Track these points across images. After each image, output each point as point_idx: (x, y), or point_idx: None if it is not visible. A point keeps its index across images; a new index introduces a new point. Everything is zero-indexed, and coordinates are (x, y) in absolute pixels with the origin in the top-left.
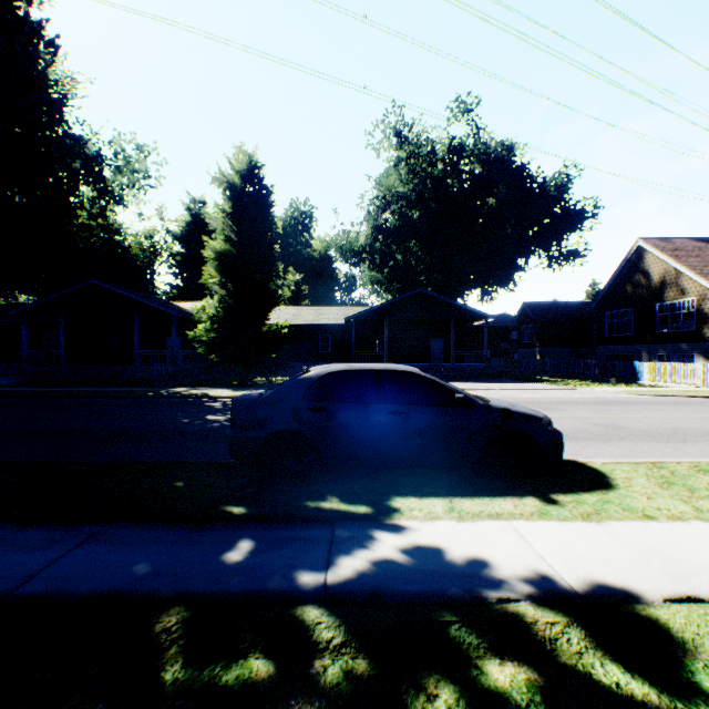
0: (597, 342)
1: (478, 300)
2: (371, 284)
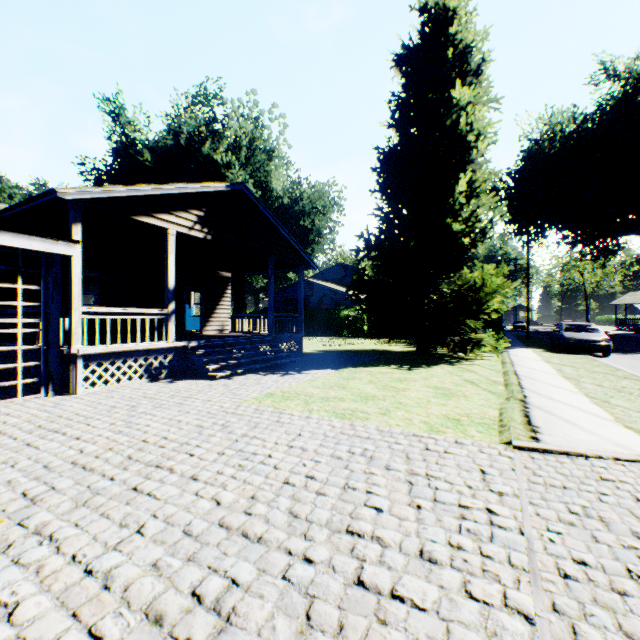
0: None
1: None
2: None
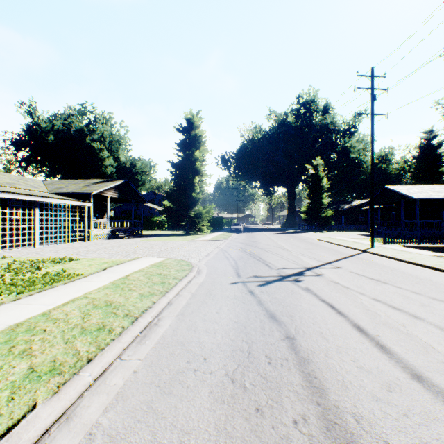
0: None
1: None
2: None
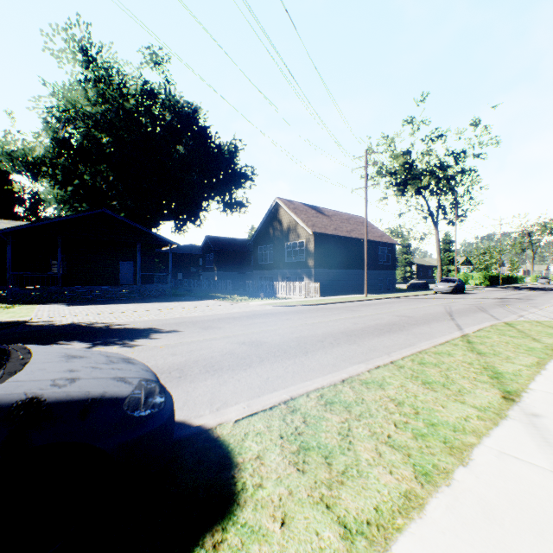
0: (254, 268)
1: (172, 231)
2: (57, 202)
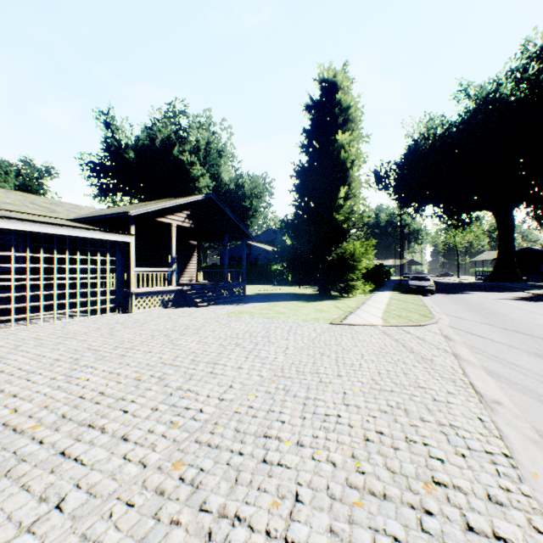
0: None
1: None
2: None
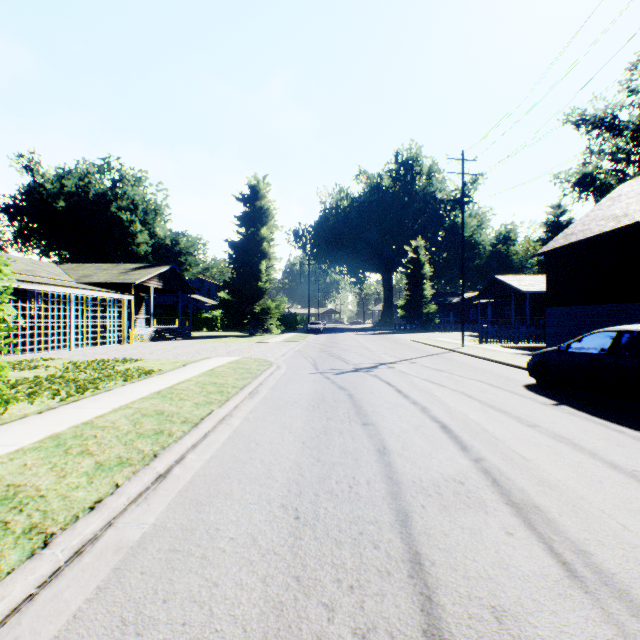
0: None
1: None
2: None
